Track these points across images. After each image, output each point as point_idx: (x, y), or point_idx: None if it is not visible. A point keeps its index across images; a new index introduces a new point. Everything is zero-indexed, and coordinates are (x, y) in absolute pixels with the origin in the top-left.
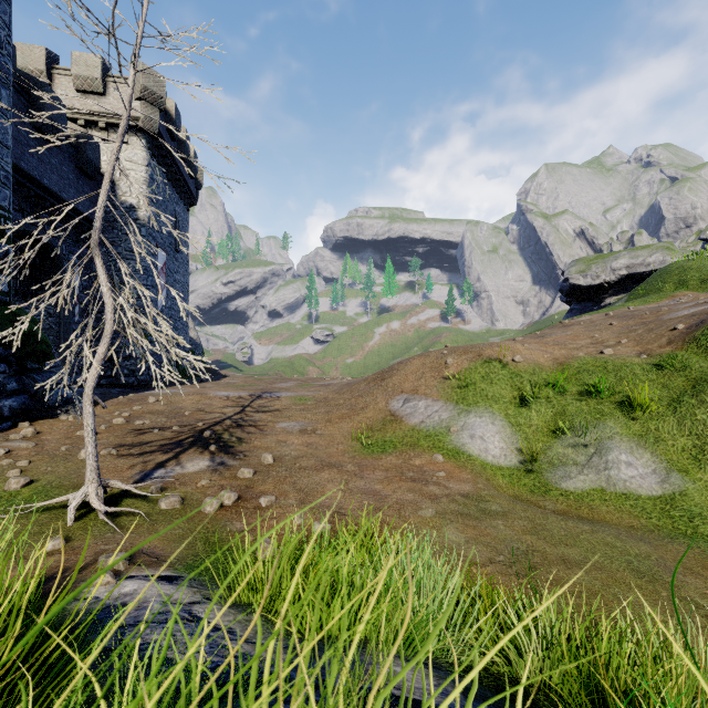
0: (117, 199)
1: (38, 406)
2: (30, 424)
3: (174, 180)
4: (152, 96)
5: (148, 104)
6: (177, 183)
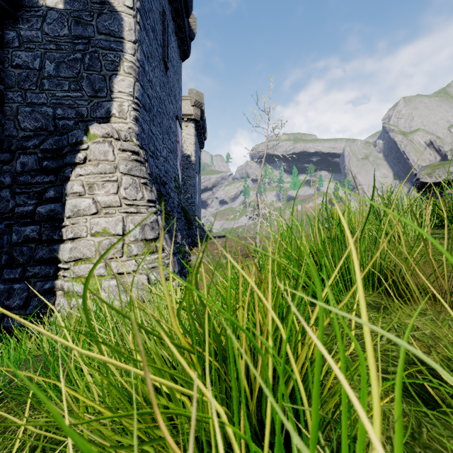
0: (182, 153)
1: (193, 242)
2: (196, 248)
3: (199, 139)
4: (198, 104)
5: (196, 107)
6: (199, 139)
